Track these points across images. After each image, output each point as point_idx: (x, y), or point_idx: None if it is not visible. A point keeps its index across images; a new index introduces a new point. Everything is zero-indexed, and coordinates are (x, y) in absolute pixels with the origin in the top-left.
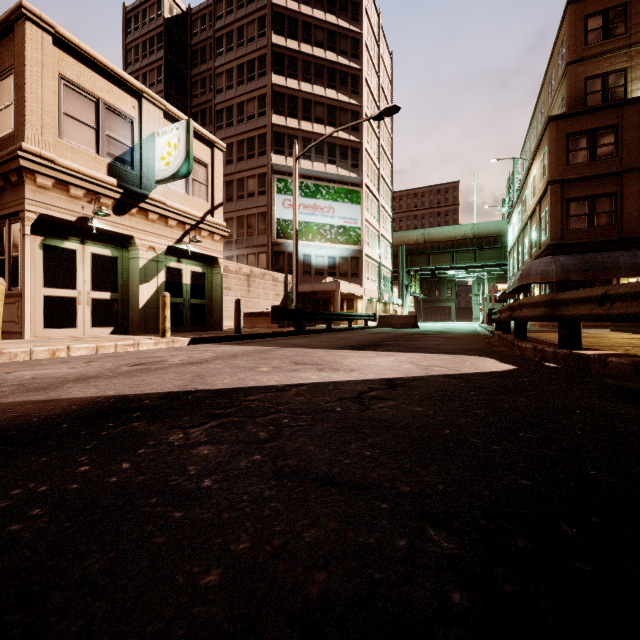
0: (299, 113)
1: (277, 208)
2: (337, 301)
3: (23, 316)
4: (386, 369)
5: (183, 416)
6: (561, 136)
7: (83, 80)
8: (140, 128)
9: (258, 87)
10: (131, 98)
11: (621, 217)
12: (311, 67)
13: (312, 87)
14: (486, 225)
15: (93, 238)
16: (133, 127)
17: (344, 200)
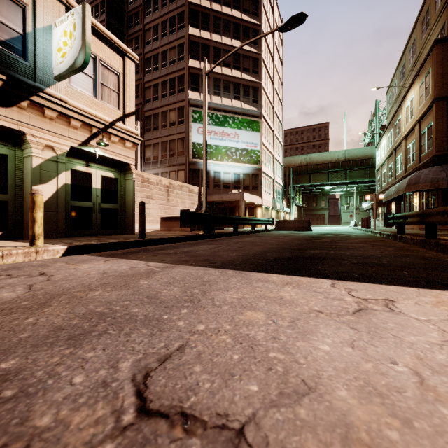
0: (211, 58)
1: (193, 134)
2: (241, 208)
3: None
4: None
5: None
6: (447, 57)
7: None
8: (34, 16)
9: (178, 37)
10: None
11: None
12: (220, 22)
13: (221, 38)
14: (355, 151)
15: None
16: (25, 13)
17: (246, 128)
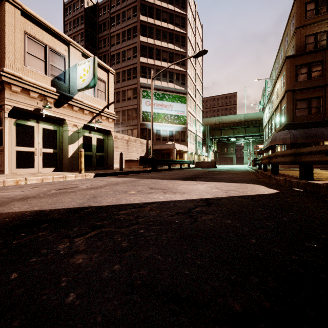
0: (154, 56)
1: (142, 105)
2: (174, 154)
3: (4, 162)
4: (203, 192)
5: (74, 227)
6: (292, 66)
7: (37, 35)
8: (69, 61)
9: (133, 43)
10: (64, 45)
11: (325, 109)
12: (160, 32)
13: (161, 42)
14: (251, 114)
15: (43, 120)
16: (65, 61)
17: (177, 101)
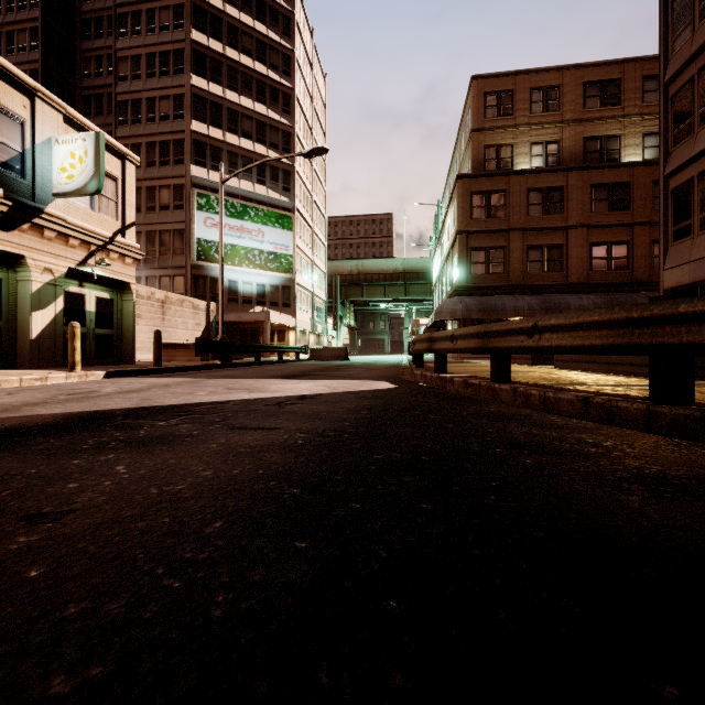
0: (224, 123)
1: (198, 226)
2: (267, 332)
3: None
4: (303, 390)
5: (157, 416)
6: (466, 193)
7: None
8: (33, 131)
9: (174, 85)
10: (21, 95)
11: (509, 267)
12: (238, 75)
13: (239, 97)
14: (415, 261)
15: None
16: (24, 129)
17: (275, 225)
